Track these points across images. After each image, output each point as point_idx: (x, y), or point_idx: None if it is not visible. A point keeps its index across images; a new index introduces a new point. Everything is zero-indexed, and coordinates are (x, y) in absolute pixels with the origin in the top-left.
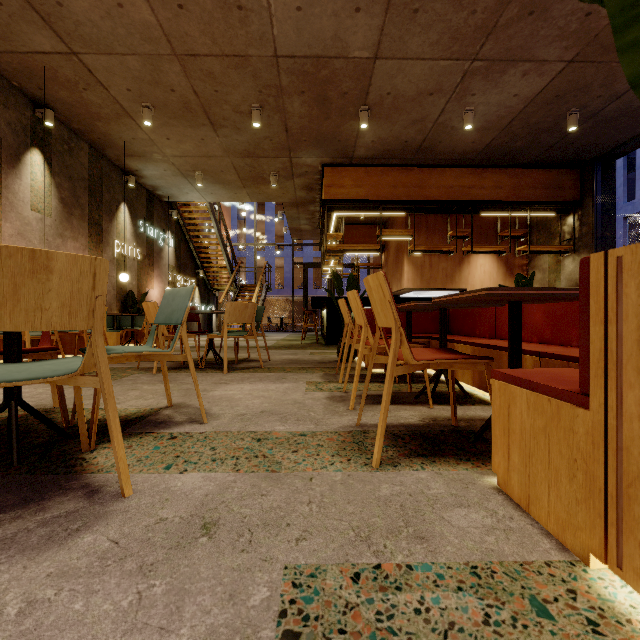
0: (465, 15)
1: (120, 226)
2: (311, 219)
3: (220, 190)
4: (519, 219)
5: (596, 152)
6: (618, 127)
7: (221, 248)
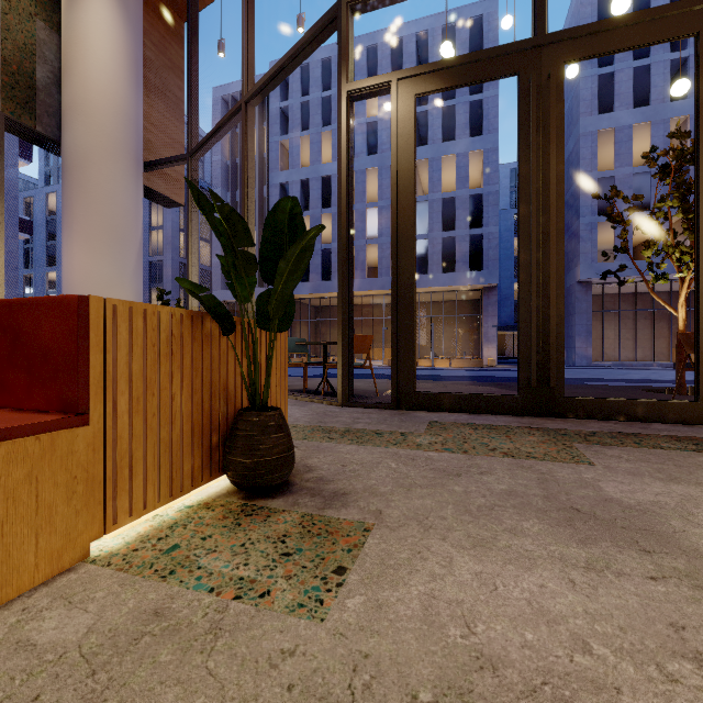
0: None
1: None
2: None
3: None
4: None
5: None
6: None
7: None
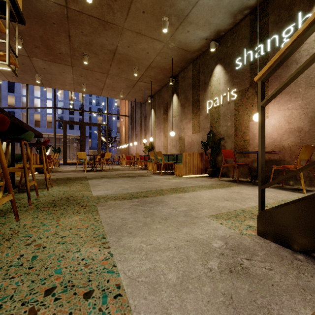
0: None
1: (214, 87)
2: None
3: None
4: None
5: None
6: None
7: None
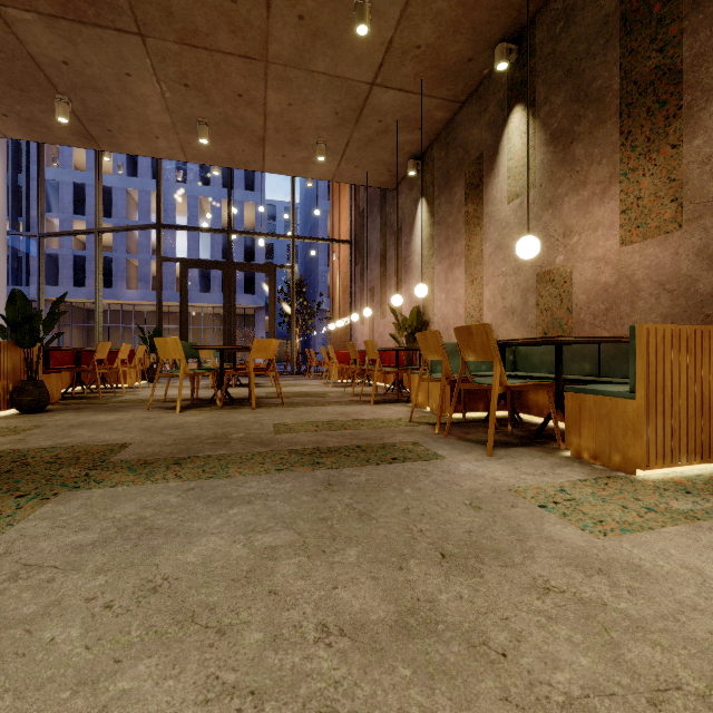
0: None
1: None
2: None
3: None
4: None
5: None
6: None
7: None
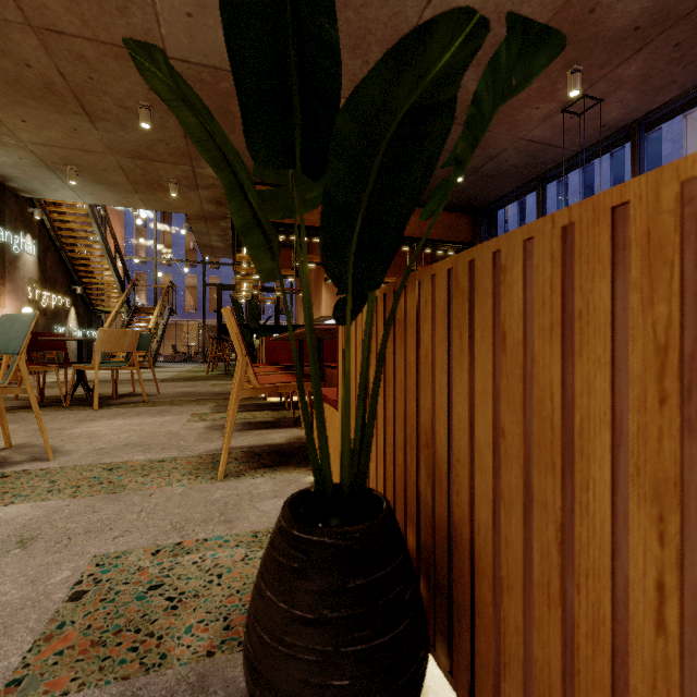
0: (360, 63)
1: None
2: (223, 236)
3: (103, 191)
4: (428, 254)
5: (482, 202)
6: (495, 183)
7: (107, 261)
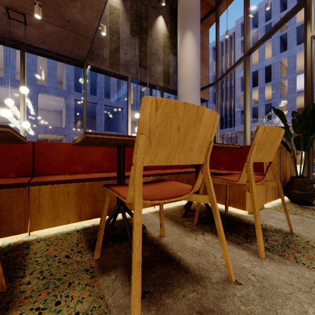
0: None
1: None
2: None
3: None
4: None
5: None
6: None
7: None
